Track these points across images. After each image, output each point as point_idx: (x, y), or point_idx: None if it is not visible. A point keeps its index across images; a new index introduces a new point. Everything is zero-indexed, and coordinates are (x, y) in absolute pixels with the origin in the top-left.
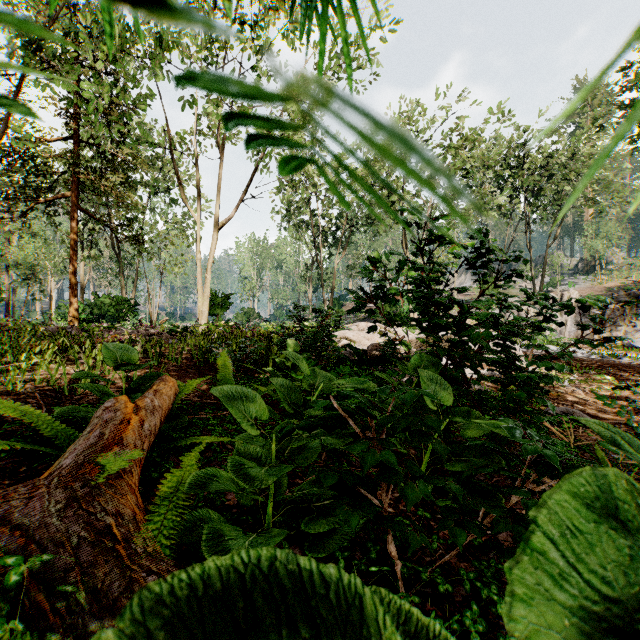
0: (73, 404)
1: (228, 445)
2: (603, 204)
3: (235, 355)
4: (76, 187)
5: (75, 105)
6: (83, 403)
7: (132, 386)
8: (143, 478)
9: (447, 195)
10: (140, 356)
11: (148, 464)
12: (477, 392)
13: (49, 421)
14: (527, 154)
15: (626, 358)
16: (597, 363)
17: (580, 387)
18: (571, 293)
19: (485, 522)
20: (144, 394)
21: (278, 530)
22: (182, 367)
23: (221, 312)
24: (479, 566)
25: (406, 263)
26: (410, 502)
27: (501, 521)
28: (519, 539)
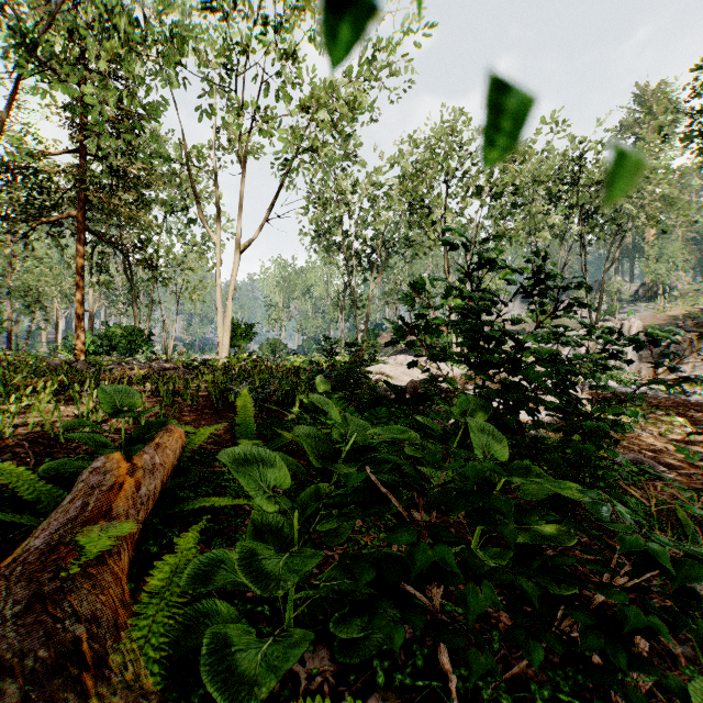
0: (67, 455)
1: (245, 506)
2: (667, 223)
3: (258, 393)
4: (83, 205)
5: (82, 115)
6: (80, 453)
7: (134, 435)
8: (140, 553)
9: (494, 214)
10: (152, 394)
11: (147, 534)
12: (533, 439)
13: (31, 481)
14: (582, 168)
15: (695, 396)
16: (664, 401)
17: (647, 430)
18: (632, 322)
19: (563, 625)
20: (144, 448)
21: (300, 632)
22: (198, 407)
23: (244, 344)
24: (553, 676)
25: (450, 290)
26: (472, 613)
27: (589, 633)
28: (616, 661)
